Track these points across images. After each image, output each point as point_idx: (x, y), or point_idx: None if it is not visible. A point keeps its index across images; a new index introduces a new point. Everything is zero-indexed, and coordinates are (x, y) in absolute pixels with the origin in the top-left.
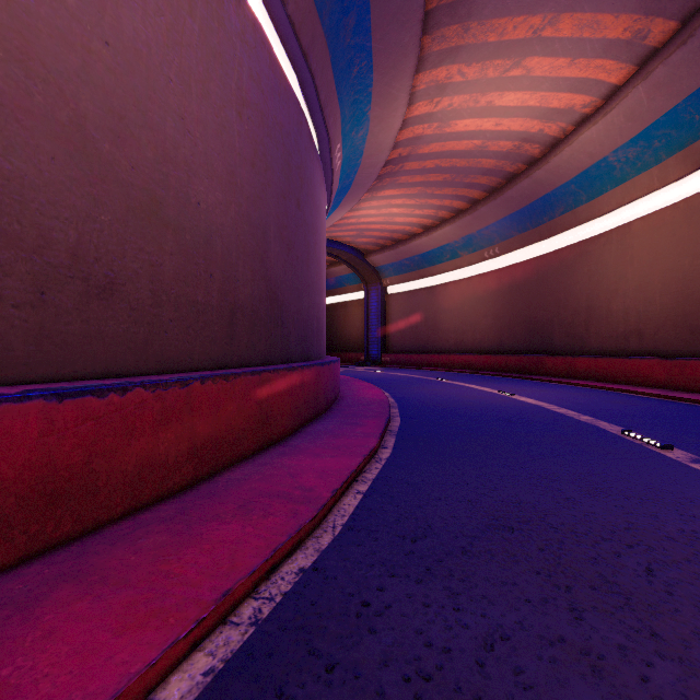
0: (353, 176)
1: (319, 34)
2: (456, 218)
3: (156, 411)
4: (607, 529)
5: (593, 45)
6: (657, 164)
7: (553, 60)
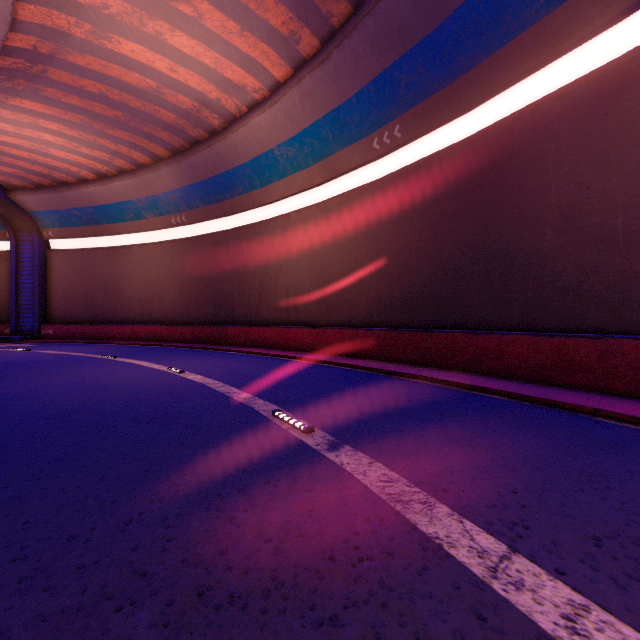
0: None
1: None
2: (138, 172)
3: None
4: None
5: (259, 23)
6: (307, 168)
7: (224, 18)
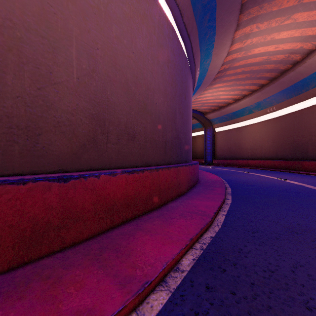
0: (202, 80)
1: (194, 25)
2: (252, 94)
3: (150, 179)
4: None
5: None
6: None
7: (309, 12)
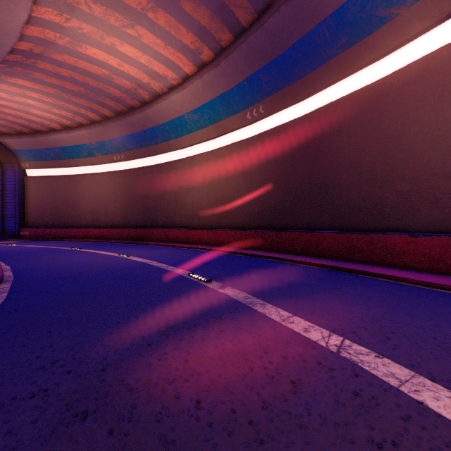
0: None
1: None
2: (91, 125)
3: None
4: (173, 368)
5: (176, 42)
6: (206, 127)
7: (155, 38)
